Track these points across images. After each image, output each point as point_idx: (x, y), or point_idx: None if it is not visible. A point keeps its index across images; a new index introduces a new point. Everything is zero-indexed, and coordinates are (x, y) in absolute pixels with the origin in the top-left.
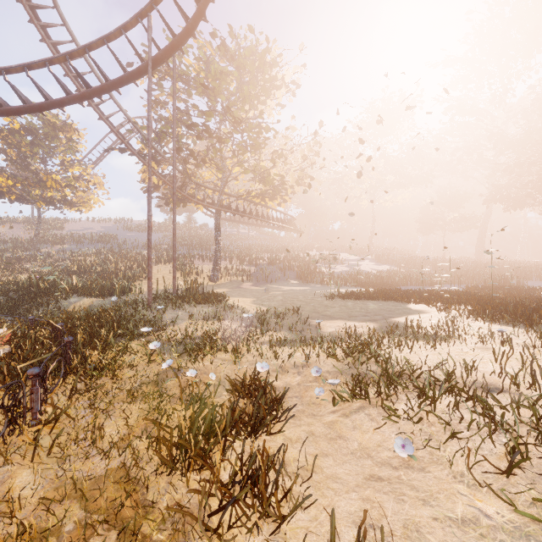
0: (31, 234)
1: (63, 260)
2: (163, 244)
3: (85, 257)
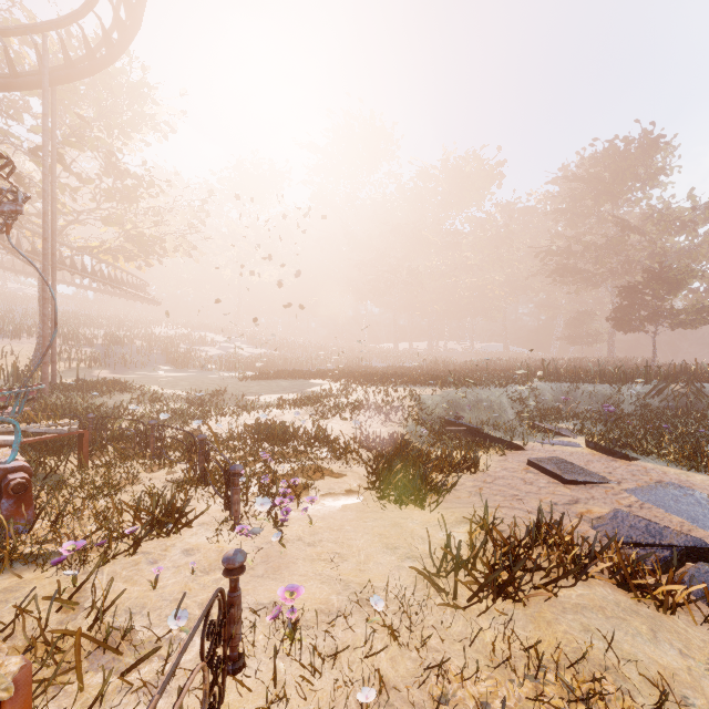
0: None
1: None
2: None
3: None
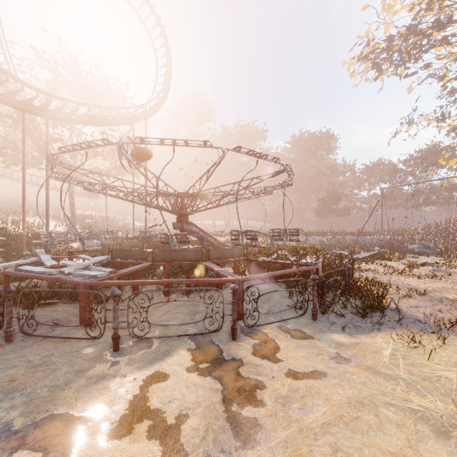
0: None
1: None
2: None
3: None
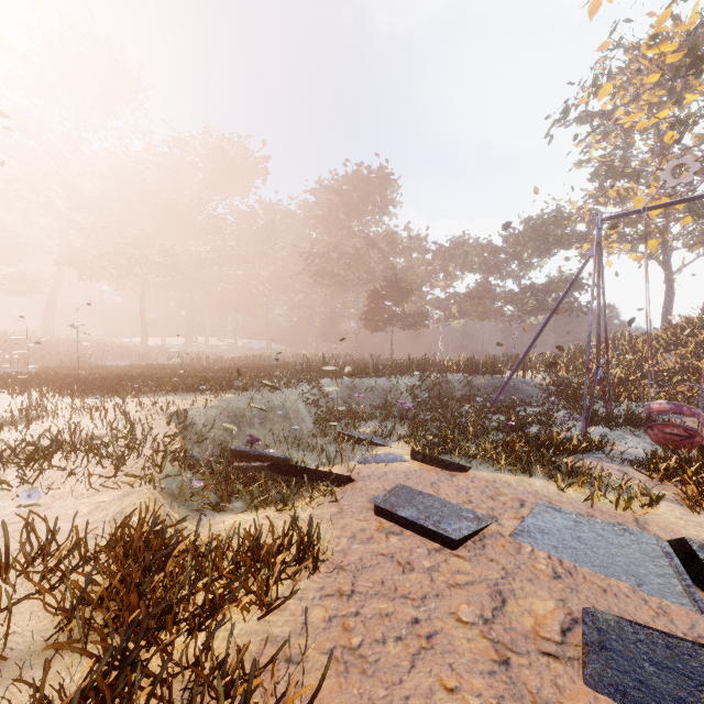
0: None
1: None
2: None
3: None
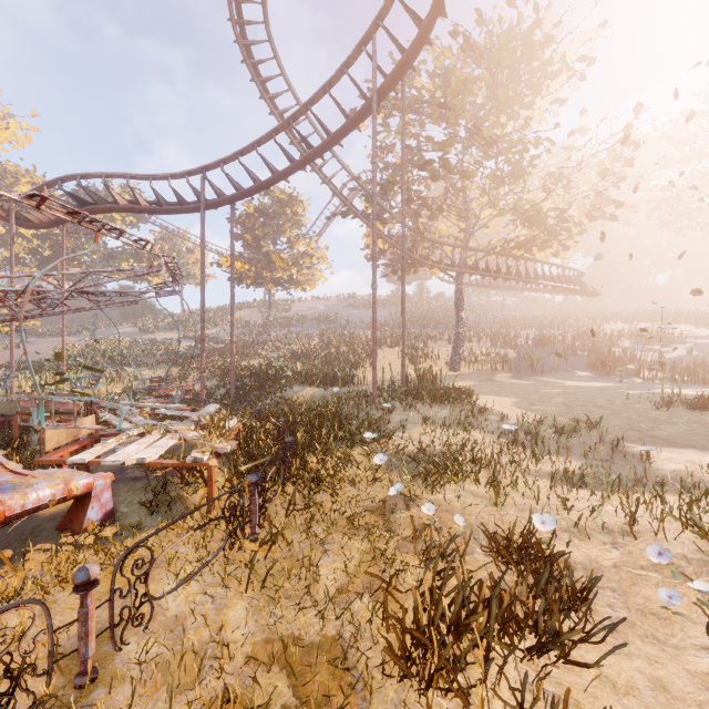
0: (264, 317)
1: (289, 344)
2: (389, 322)
3: (309, 340)
